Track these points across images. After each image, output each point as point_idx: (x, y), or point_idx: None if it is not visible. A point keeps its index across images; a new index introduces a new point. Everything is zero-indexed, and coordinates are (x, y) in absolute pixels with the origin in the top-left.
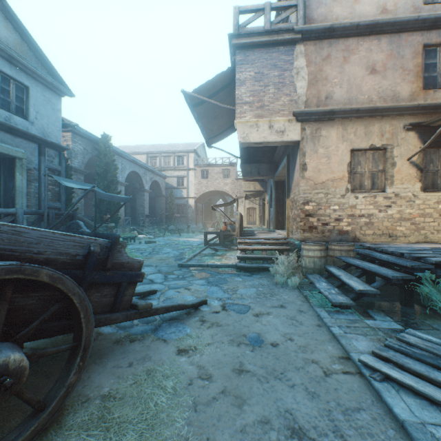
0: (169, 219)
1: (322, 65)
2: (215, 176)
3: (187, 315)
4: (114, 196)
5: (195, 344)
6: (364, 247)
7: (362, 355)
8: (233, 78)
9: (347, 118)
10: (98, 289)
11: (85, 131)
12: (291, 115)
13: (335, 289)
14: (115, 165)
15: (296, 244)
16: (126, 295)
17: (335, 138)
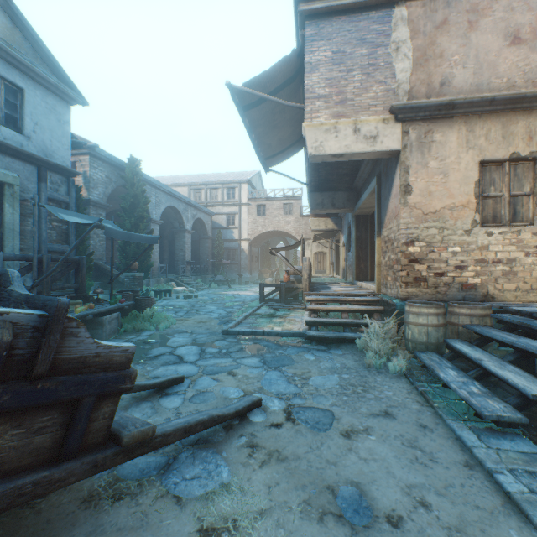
0: (216, 267)
1: (434, 36)
2: (274, 212)
3: (227, 432)
4: (133, 235)
5: (235, 511)
6: (503, 310)
7: None
8: (299, 67)
9: (475, 113)
10: (18, 419)
11: (107, 153)
12: (386, 112)
13: (476, 385)
14: (146, 197)
15: (395, 304)
16: (96, 420)
17: (456, 144)
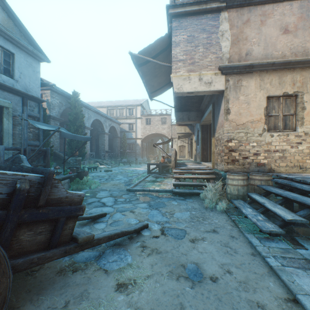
0: (122, 154)
1: (242, 28)
2: (155, 122)
3: (130, 240)
4: (77, 136)
5: (135, 276)
6: (279, 177)
7: None
8: (169, 43)
9: (264, 70)
10: (31, 227)
11: (60, 89)
12: (217, 69)
13: (261, 216)
14: (82, 114)
15: (221, 174)
16: (65, 230)
17: (254, 87)
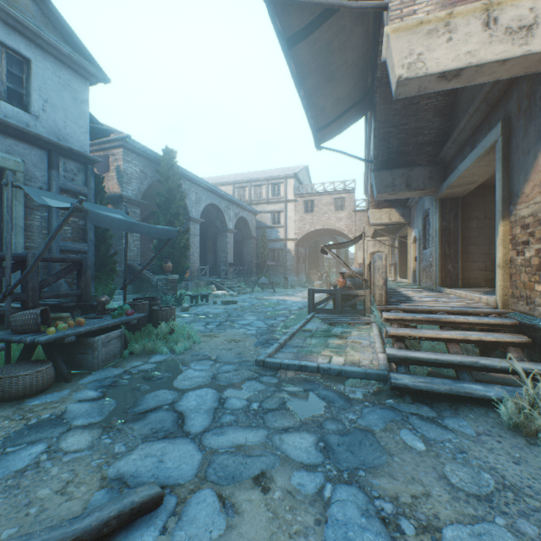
0: (260, 269)
1: None
2: (323, 208)
3: None
4: (138, 225)
5: None
6: None
7: None
8: None
9: None
10: None
11: (141, 146)
12: None
13: None
14: (182, 192)
15: None
16: None
17: None
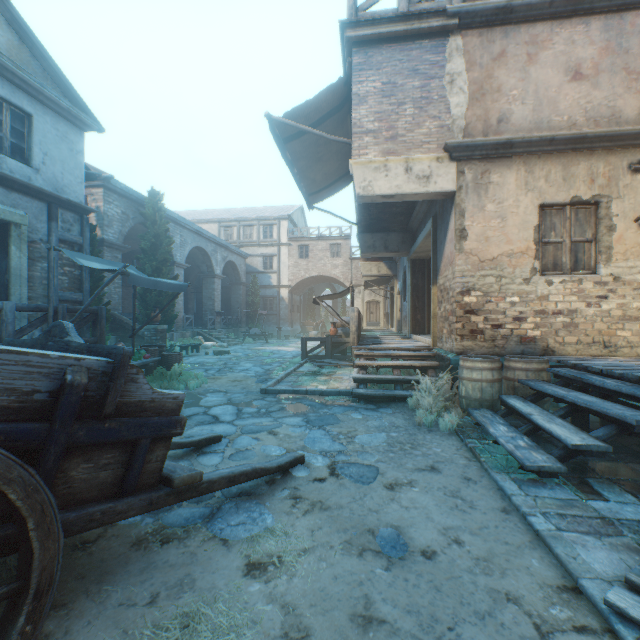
0: (251, 318)
1: (492, 69)
2: (319, 254)
3: (269, 486)
4: (160, 282)
5: (280, 550)
6: (563, 364)
7: (611, 589)
8: (347, 96)
9: (534, 153)
10: (89, 454)
11: (123, 186)
12: (441, 150)
13: (524, 439)
14: (169, 236)
15: (450, 358)
16: (150, 462)
17: (514, 186)
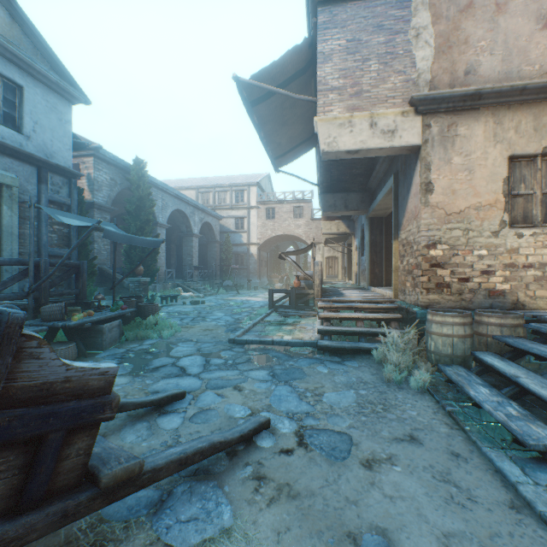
0: (224, 272)
1: (458, 20)
2: (284, 215)
3: (230, 460)
4: (135, 238)
5: None
6: (535, 319)
7: None
8: (311, 59)
9: (503, 104)
10: None
11: (111, 155)
12: (406, 104)
13: (513, 405)
14: (151, 200)
15: (416, 312)
16: (67, 458)
17: (482, 138)
